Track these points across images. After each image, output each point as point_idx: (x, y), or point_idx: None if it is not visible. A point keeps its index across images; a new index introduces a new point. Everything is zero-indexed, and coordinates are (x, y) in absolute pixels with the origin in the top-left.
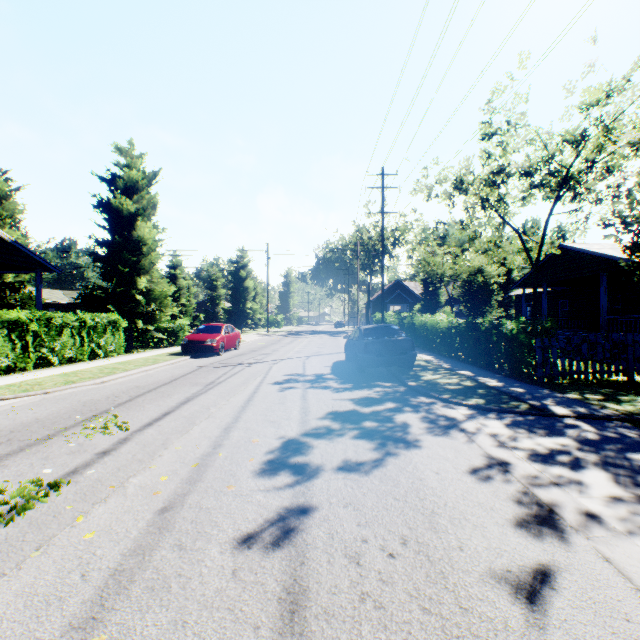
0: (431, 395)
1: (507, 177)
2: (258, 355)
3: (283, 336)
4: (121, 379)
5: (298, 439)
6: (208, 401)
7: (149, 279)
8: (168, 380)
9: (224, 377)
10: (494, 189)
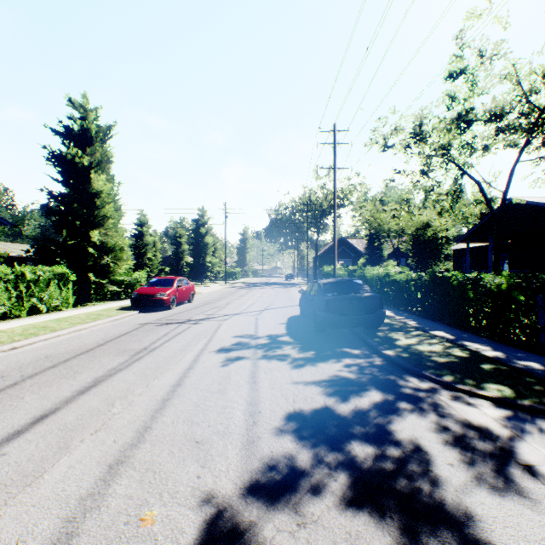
0: (425, 375)
1: (473, 121)
2: (210, 309)
3: (239, 287)
4: (40, 343)
5: (235, 511)
6: (120, 386)
7: (104, 232)
8: (94, 345)
9: (162, 340)
10: (457, 135)
